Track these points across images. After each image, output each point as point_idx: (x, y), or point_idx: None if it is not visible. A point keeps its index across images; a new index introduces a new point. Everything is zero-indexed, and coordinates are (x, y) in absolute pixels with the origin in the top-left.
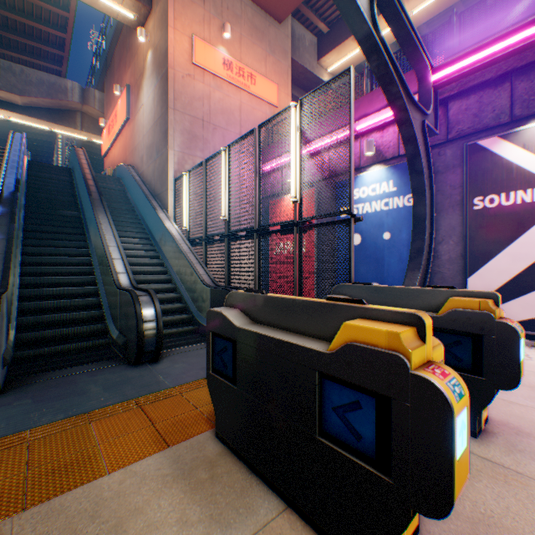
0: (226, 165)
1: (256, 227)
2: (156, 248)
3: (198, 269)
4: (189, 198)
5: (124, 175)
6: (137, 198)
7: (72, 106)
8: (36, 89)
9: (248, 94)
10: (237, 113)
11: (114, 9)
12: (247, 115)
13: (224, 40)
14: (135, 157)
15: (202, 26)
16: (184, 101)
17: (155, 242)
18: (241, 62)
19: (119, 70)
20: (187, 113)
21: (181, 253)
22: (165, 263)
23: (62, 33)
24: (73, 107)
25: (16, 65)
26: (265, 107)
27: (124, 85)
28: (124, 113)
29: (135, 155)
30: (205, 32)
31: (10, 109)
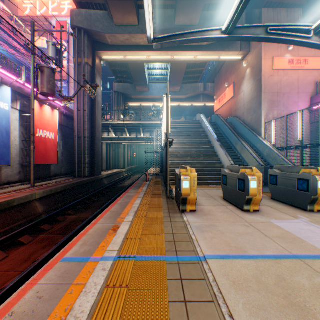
0: (300, 118)
1: (319, 143)
2: (257, 152)
3: (284, 160)
4: (274, 131)
5: (233, 121)
6: (243, 131)
7: (199, 93)
8: (189, 91)
9: (302, 71)
10: (295, 83)
11: (233, 58)
12: (301, 81)
13: (288, 51)
14: (237, 113)
15: (276, 50)
16: (268, 88)
17: (257, 150)
18: (297, 56)
19: (225, 75)
20: (269, 92)
21: (275, 154)
22: (264, 158)
23: (202, 68)
24: (200, 93)
25: (183, 85)
26: (313, 73)
27: (228, 82)
28: (230, 94)
29: (237, 112)
30: (277, 52)
31: (180, 101)
